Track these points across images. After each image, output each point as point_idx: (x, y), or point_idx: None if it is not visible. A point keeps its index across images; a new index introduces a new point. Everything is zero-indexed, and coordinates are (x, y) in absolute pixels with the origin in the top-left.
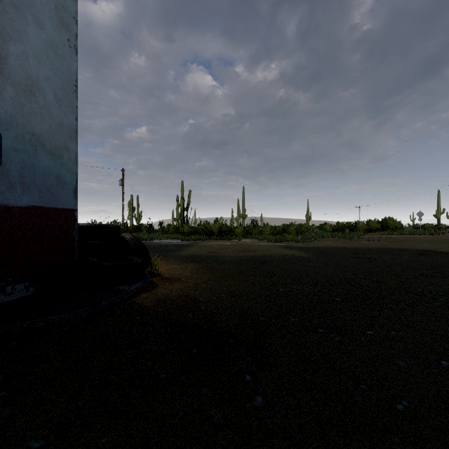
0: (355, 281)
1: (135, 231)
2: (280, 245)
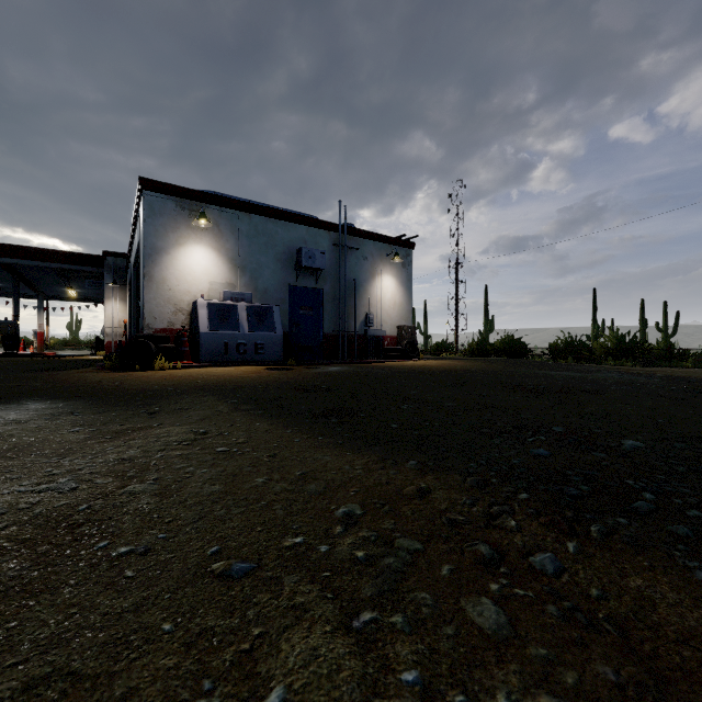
0: None
1: None
2: None
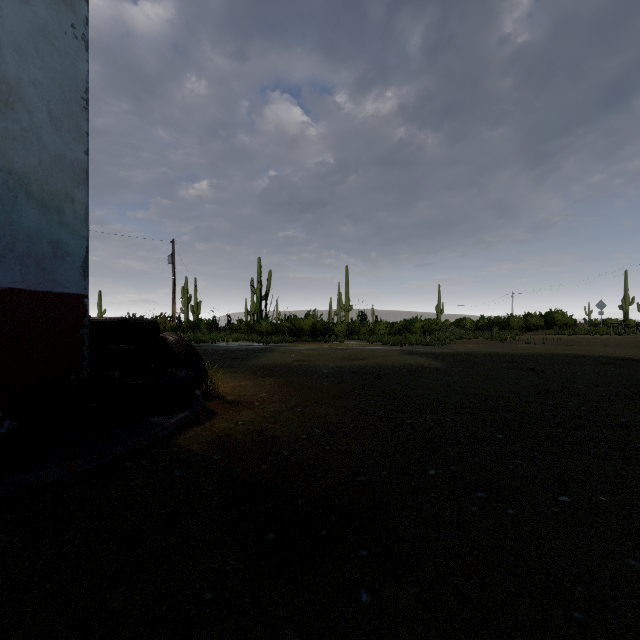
0: (521, 406)
1: (191, 330)
2: (402, 350)
